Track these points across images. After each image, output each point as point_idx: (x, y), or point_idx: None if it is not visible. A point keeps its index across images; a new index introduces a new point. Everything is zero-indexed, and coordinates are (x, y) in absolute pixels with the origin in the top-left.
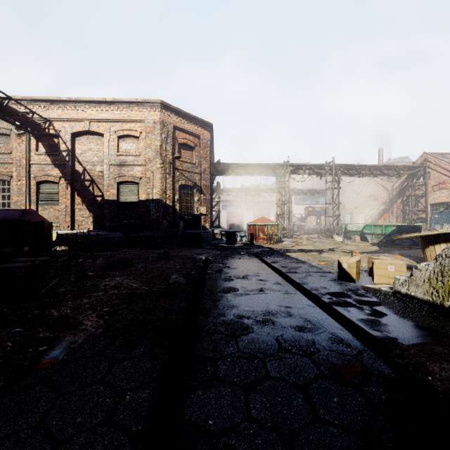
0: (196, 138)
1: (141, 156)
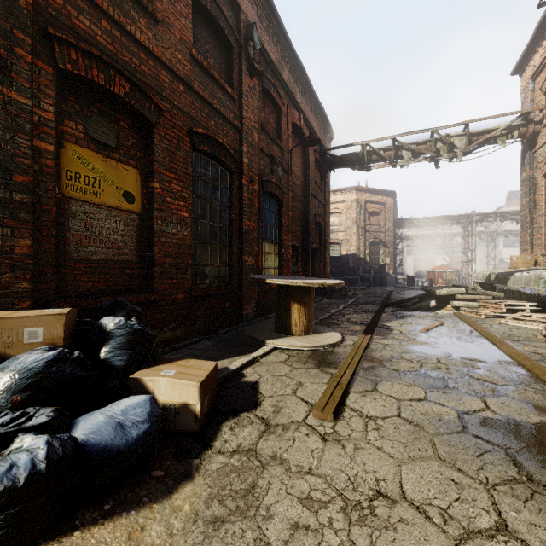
0: (381, 205)
1: (343, 225)
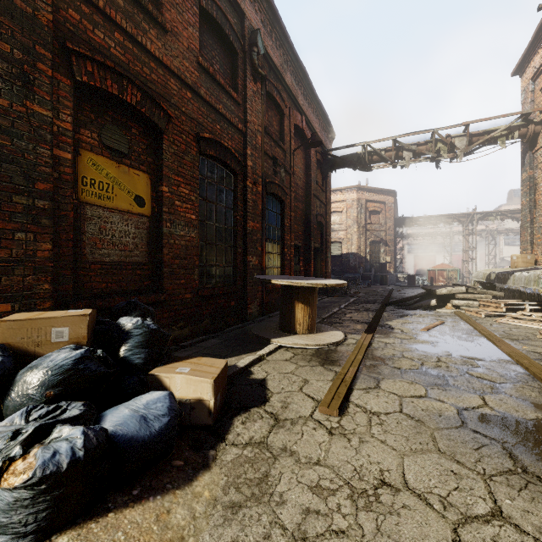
0: (382, 204)
1: (343, 224)
